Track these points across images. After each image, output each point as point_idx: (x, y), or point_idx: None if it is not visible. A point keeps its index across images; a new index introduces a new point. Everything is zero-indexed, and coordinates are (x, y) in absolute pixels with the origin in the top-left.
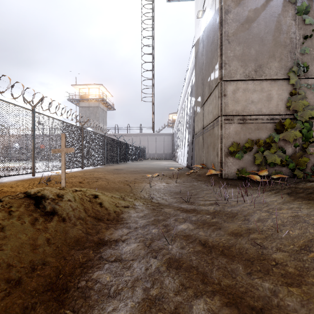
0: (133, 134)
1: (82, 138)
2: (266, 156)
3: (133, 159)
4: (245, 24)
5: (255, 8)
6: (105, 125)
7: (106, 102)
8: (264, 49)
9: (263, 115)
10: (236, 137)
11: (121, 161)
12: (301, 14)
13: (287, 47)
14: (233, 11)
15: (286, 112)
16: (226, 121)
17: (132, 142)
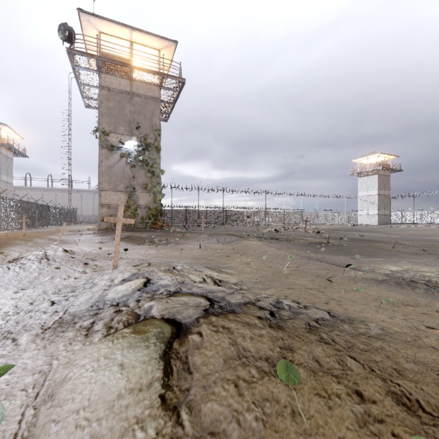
0: (57, 189)
1: (0, 205)
2: None
3: (57, 223)
4: (110, 168)
5: (114, 162)
6: (10, 178)
7: (13, 148)
8: (118, 179)
9: (118, 205)
10: (106, 214)
11: (40, 225)
12: (133, 167)
13: (127, 179)
14: (104, 162)
15: (127, 204)
16: (101, 207)
17: (56, 199)
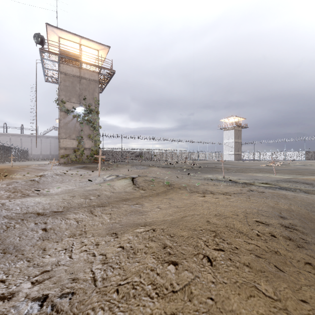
0: (11, 134)
1: None
2: (71, 158)
3: (16, 160)
4: (66, 124)
5: (69, 120)
6: None
7: None
8: (71, 131)
9: (71, 148)
10: (63, 153)
11: (5, 161)
12: (81, 124)
13: (78, 131)
14: (62, 120)
15: (77, 147)
16: (60, 149)
17: (10, 142)
